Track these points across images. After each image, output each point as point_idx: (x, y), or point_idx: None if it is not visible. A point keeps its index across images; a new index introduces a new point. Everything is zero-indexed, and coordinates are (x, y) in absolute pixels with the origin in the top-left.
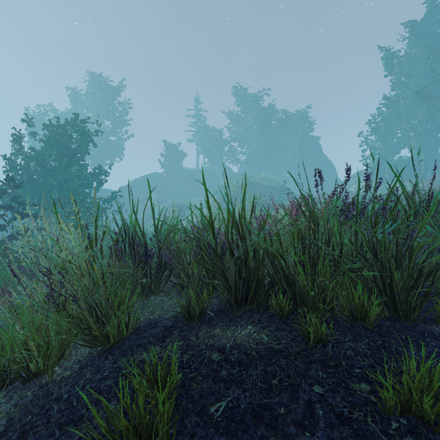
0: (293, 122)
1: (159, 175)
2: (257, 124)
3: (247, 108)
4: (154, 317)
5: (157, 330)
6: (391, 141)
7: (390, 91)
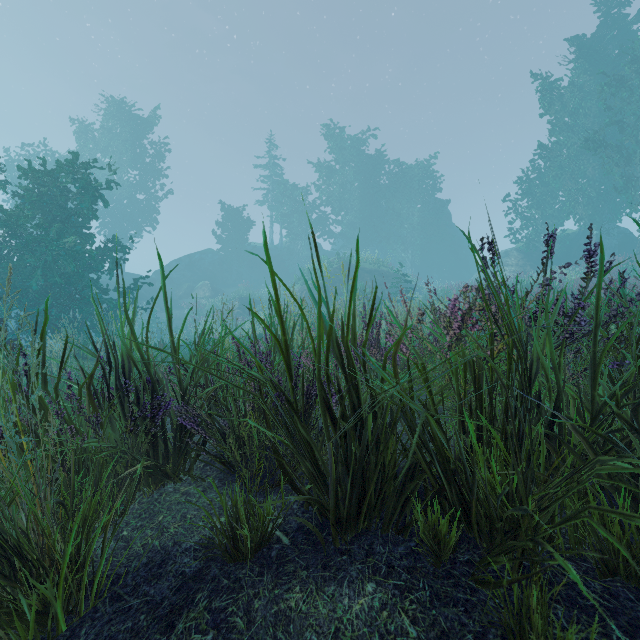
0: (412, 178)
1: (213, 254)
2: (359, 180)
3: (344, 156)
4: (163, 543)
5: (162, 586)
6: (550, 208)
7: (550, 135)
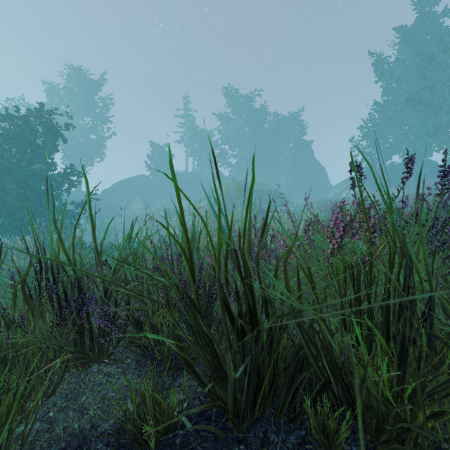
0: (286, 125)
1: (145, 178)
2: (248, 126)
3: (238, 109)
4: (81, 425)
5: None
6: (383, 147)
7: (383, 95)
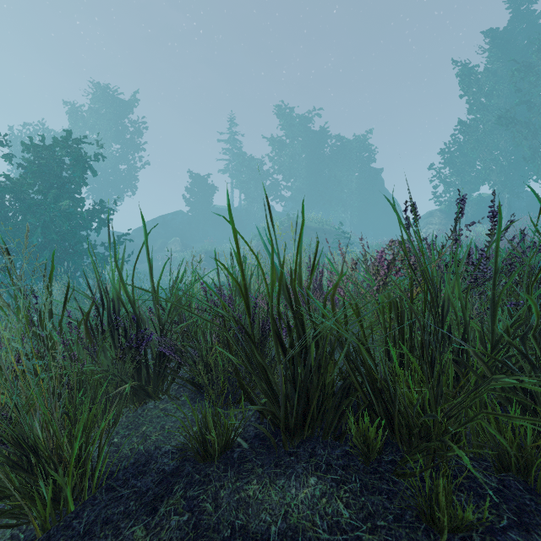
0: (350, 150)
1: (183, 214)
2: (306, 152)
3: (293, 132)
4: (146, 447)
5: (147, 480)
6: (468, 176)
7: (468, 113)
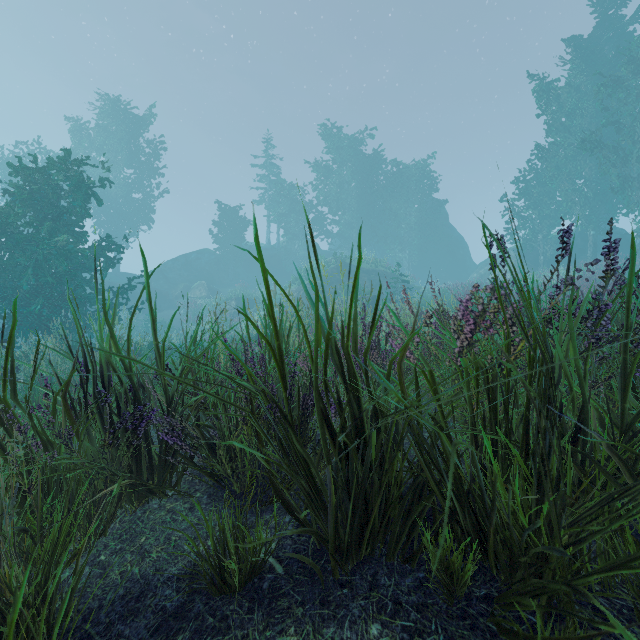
0: (409, 178)
1: (209, 253)
2: (356, 179)
3: (341, 156)
4: (143, 570)
5: (139, 625)
6: (547, 209)
7: (547, 135)
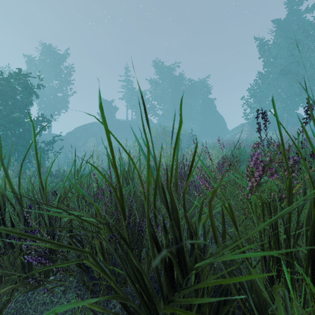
0: (197, 87)
1: (97, 124)
2: (171, 88)
3: (163, 76)
4: None
5: None
6: (264, 103)
7: (264, 67)
